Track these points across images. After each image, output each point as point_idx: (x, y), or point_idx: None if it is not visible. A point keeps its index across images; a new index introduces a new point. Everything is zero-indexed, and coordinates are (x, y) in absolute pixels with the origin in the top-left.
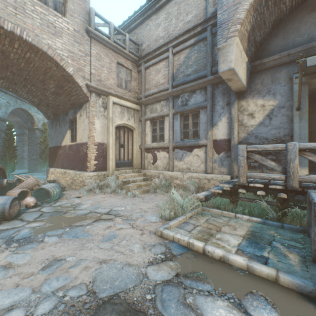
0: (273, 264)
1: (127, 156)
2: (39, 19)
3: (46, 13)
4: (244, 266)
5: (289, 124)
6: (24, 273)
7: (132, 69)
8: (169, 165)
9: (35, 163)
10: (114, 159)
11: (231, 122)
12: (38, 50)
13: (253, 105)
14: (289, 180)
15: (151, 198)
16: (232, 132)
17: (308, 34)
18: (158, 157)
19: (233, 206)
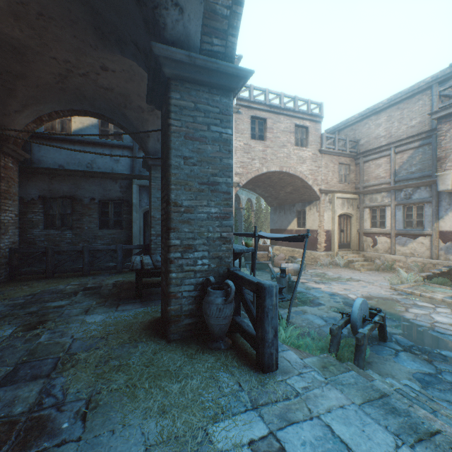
0: None
1: (346, 239)
2: (296, 157)
3: (298, 152)
4: (440, 300)
5: None
6: (339, 290)
7: (349, 164)
8: (390, 249)
9: (240, 238)
10: (337, 242)
11: None
12: (294, 176)
13: None
14: None
15: (376, 275)
16: None
17: None
18: (378, 241)
19: (450, 283)
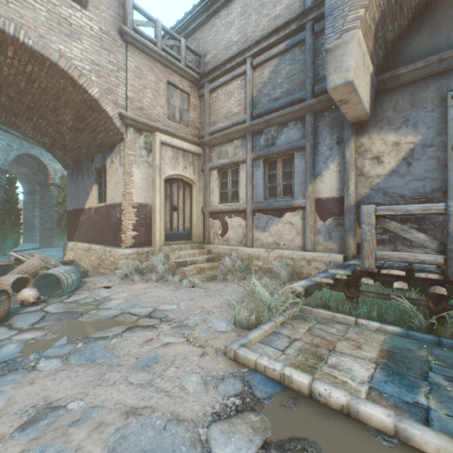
0: (442, 422)
1: (183, 224)
2: (45, 11)
3: (56, 2)
4: (388, 428)
5: (440, 173)
6: None
7: (190, 93)
8: (246, 238)
9: (50, 234)
10: (163, 228)
11: (344, 170)
12: (44, 59)
13: (380, 143)
14: (451, 265)
15: (219, 290)
16: (346, 185)
17: None
18: (229, 226)
19: (352, 305)
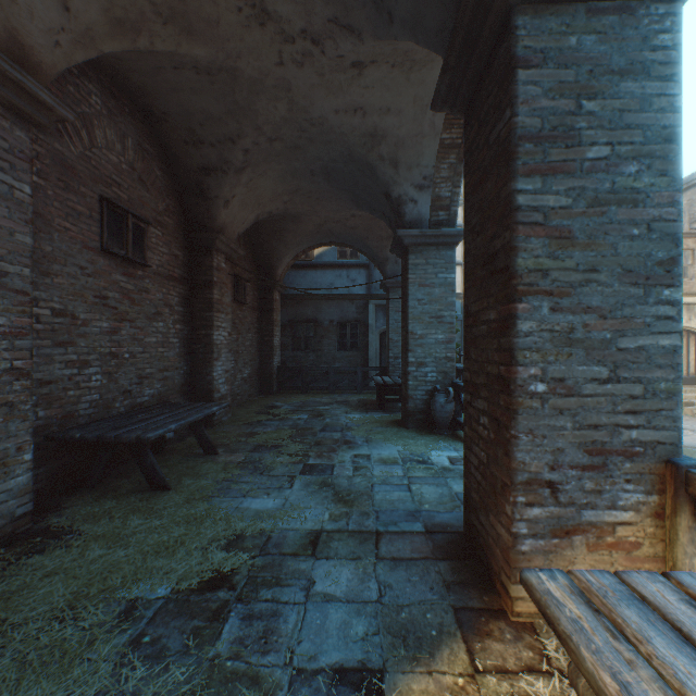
0: None
1: (685, 370)
2: None
3: None
4: None
5: None
6: None
7: (693, 248)
8: None
9: None
10: None
11: None
12: None
13: None
14: None
15: None
16: None
17: None
18: None
19: None
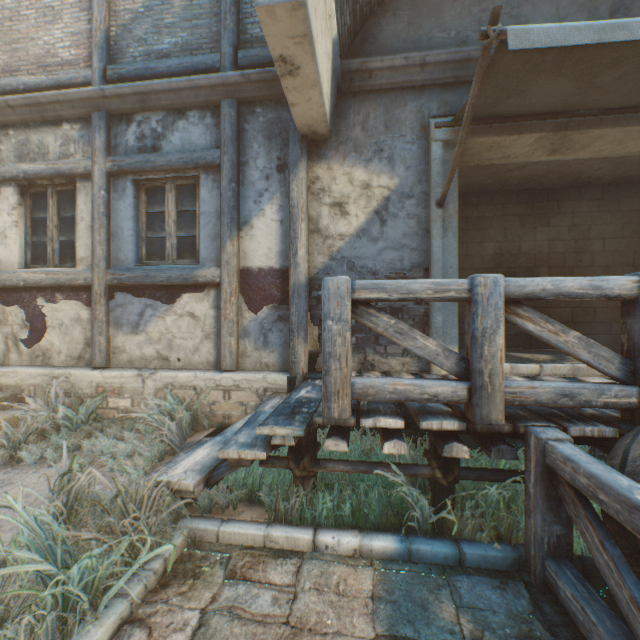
0: None
1: None
2: None
3: None
4: None
5: (421, 240)
6: None
7: None
8: (92, 348)
9: None
10: None
11: (290, 219)
12: None
13: (345, 180)
14: (480, 401)
15: None
16: (293, 247)
17: (457, 30)
18: (50, 321)
19: (306, 494)
